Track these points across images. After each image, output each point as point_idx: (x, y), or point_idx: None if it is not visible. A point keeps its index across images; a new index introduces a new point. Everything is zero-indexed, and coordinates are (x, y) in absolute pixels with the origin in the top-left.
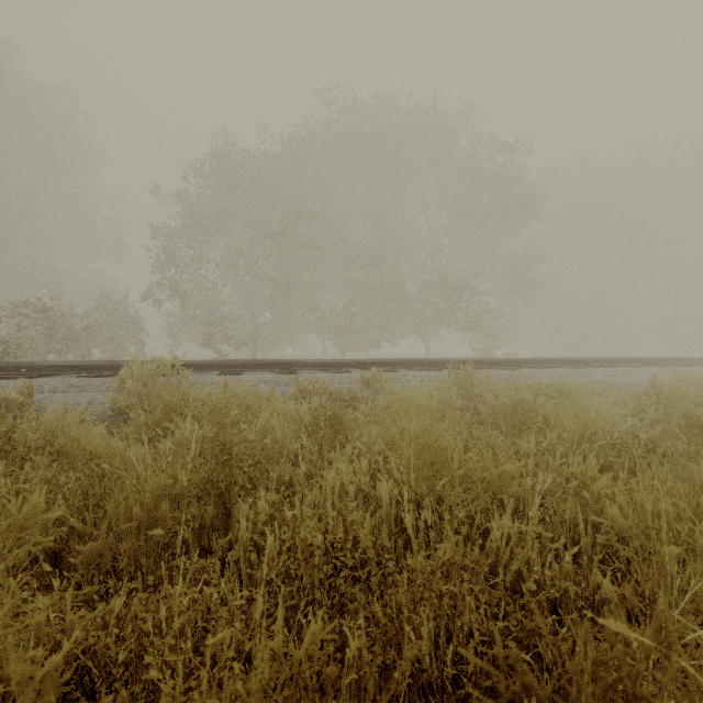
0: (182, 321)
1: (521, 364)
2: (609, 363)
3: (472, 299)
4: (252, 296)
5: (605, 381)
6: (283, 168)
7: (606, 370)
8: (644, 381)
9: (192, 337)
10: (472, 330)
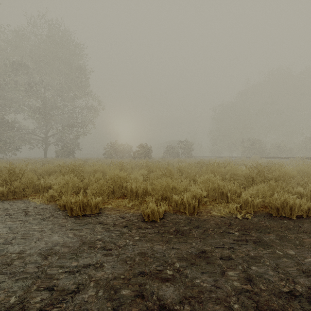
0: None
1: None
2: None
3: None
4: None
5: None
6: None
7: None
8: None
9: None
10: None
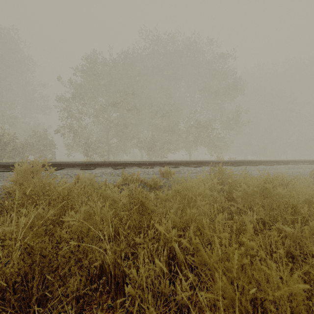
0: (73, 142)
1: (241, 163)
2: (283, 162)
3: (212, 132)
4: (107, 130)
5: (288, 172)
6: (122, 68)
7: (284, 166)
8: (306, 172)
9: (78, 150)
10: (212, 146)
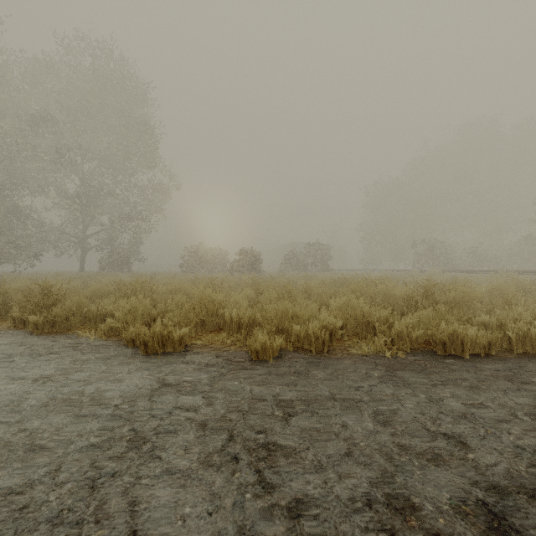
0: None
1: None
2: None
3: None
4: None
5: None
6: None
7: None
8: None
9: None
10: None
